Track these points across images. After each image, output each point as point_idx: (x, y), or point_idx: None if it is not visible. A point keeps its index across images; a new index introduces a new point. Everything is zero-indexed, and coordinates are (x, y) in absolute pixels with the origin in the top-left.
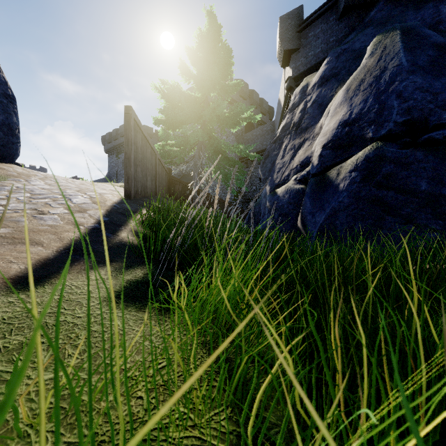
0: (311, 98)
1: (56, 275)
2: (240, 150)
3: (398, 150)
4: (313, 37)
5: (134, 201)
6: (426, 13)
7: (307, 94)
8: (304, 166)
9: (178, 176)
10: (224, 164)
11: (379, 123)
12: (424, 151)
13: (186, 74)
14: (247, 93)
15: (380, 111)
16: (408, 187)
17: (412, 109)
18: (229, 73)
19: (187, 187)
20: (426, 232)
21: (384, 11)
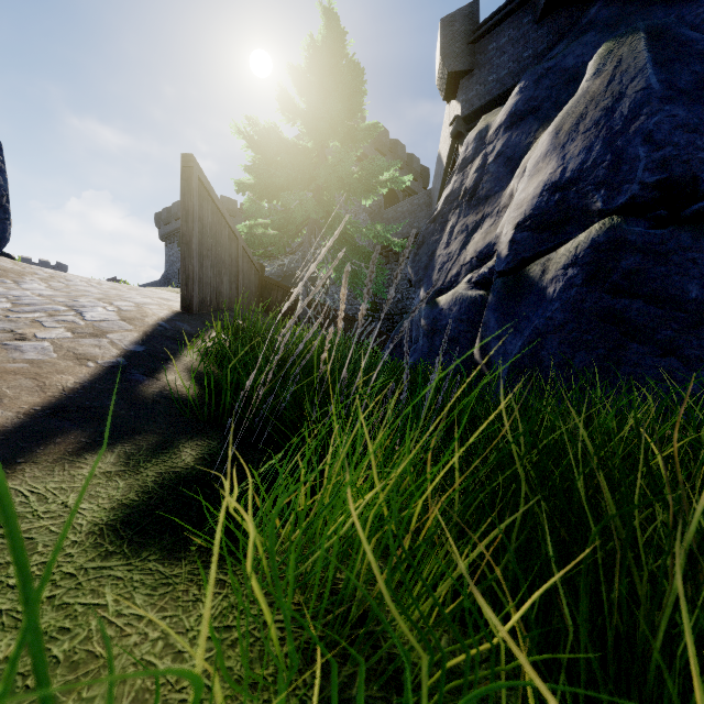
0: (495, 148)
1: (5, 469)
2: (377, 234)
3: (648, 230)
4: (496, 51)
5: (198, 316)
6: (684, 7)
7: (487, 142)
8: (484, 259)
9: (276, 278)
10: (351, 256)
11: (614, 185)
12: (693, 232)
13: (289, 109)
14: (387, 145)
15: (616, 166)
16: (667, 292)
17: (670, 161)
18: (359, 109)
19: (290, 294)
20: (701, 370)
21: (613, 6)
